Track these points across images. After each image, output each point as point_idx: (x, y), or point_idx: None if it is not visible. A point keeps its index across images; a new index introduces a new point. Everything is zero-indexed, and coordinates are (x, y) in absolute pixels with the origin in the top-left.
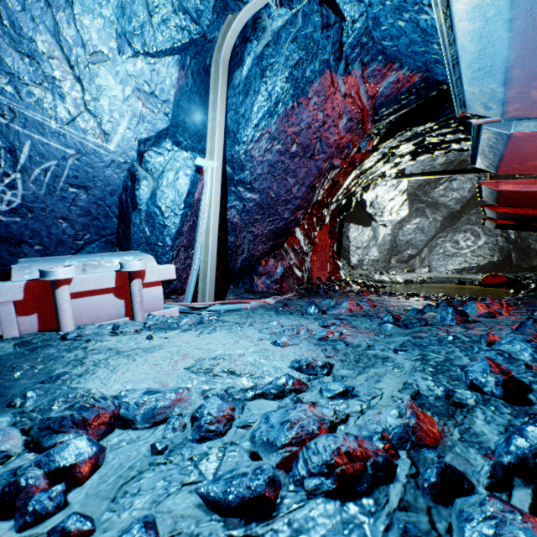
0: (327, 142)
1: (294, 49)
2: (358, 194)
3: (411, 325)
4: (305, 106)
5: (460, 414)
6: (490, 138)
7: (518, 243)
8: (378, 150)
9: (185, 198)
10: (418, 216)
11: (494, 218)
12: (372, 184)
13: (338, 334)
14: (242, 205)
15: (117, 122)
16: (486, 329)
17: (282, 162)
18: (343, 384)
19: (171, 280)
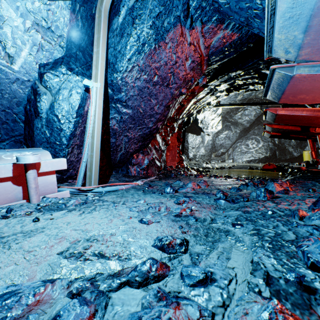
0: (178, 76)
1: (156, 5)
2: (194, 115)
3: (236, 200)
4: (164, 48)
5: (316, 303)
6: (279, 79)
7: (279, 146)
8: (208, 86)
9: (77, 110)
10: (227, 130)
11: (270, 131)
12: (202, 109)
13: (189, 211)
14: (120, 117)
15: (20, 48)
16: (289, 203)
17: (147, 88)
18: (202, 269)
19: (67, 169)
